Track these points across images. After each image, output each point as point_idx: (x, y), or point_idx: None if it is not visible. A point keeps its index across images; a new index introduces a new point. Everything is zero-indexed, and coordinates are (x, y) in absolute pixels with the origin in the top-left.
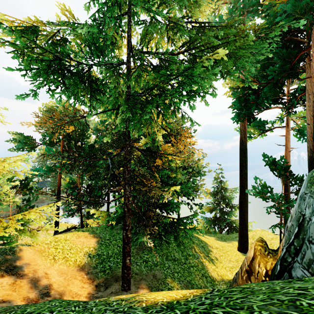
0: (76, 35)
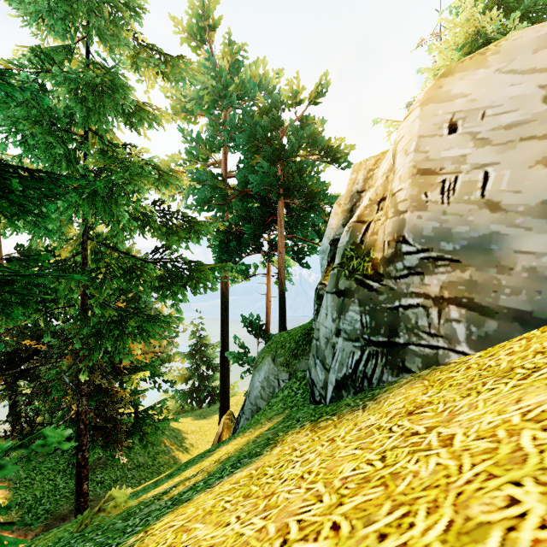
0: None
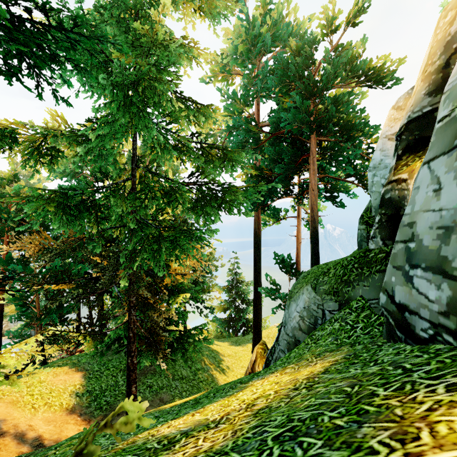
0: (68, 141)
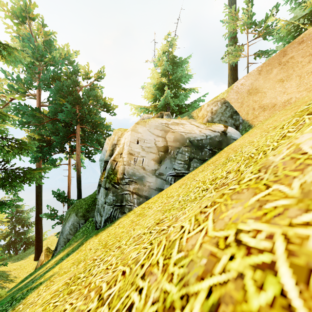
0: None
